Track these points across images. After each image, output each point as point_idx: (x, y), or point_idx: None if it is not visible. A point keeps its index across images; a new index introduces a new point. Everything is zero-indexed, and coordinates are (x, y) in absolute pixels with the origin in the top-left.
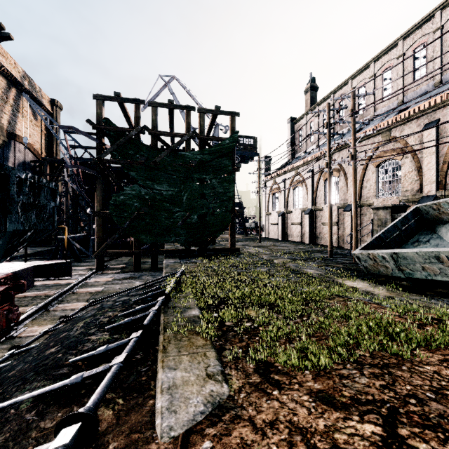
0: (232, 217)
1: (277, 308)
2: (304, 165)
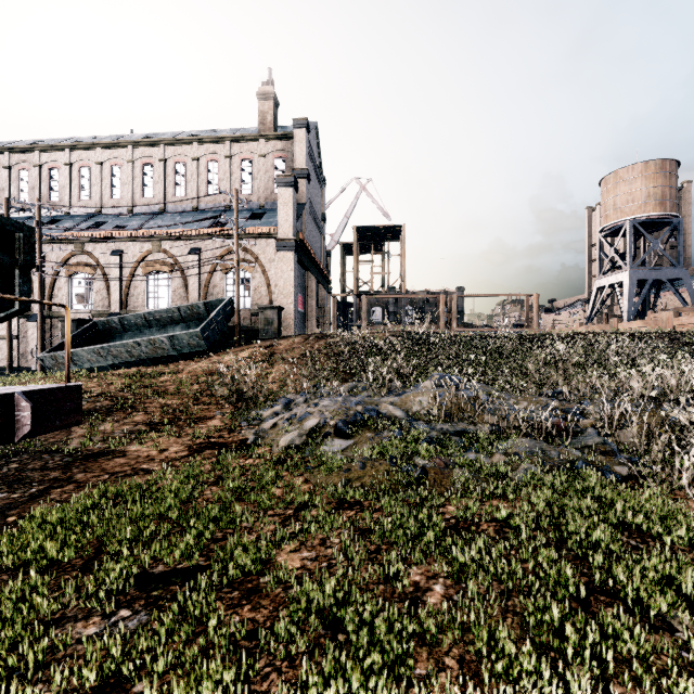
0: None
1: None
2: None
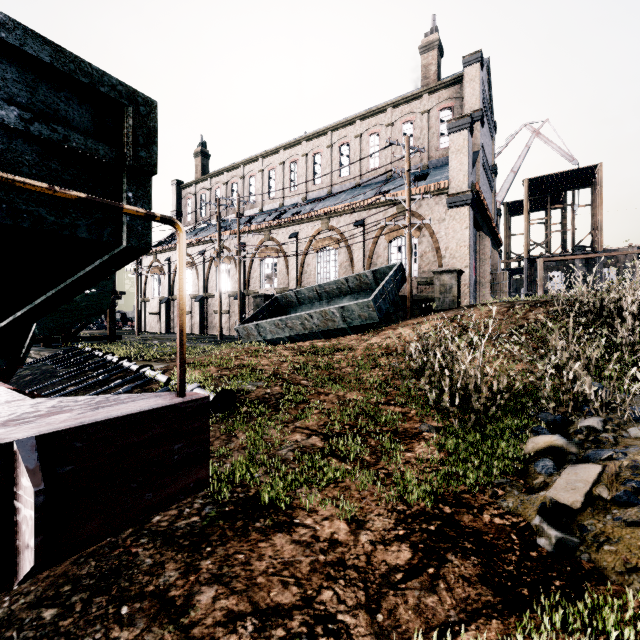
0: (113, 299)
1: None
2: (194, 246)
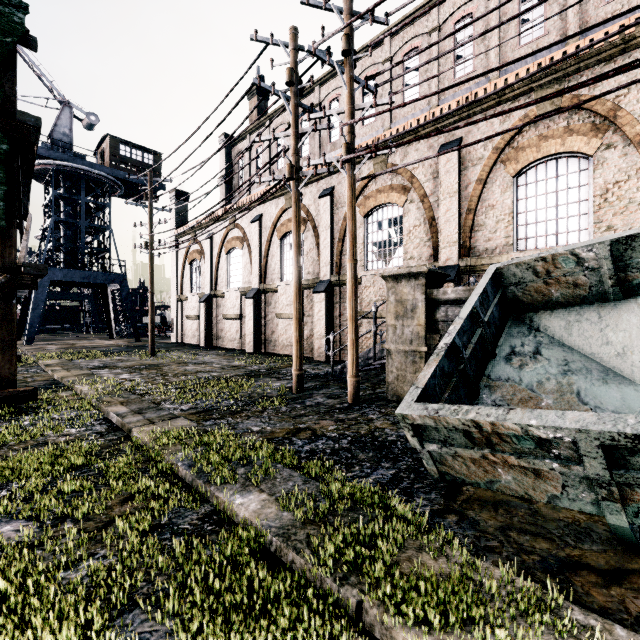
0: None
1: None
2: (245, 210)
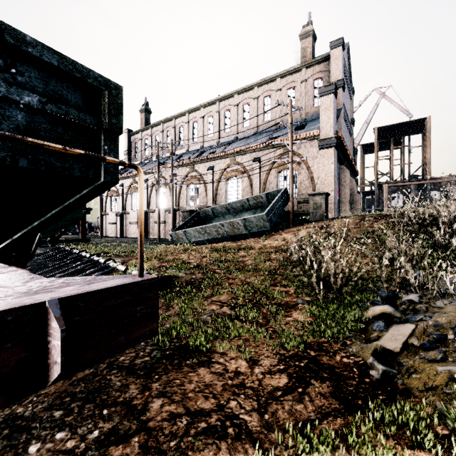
0: (84, 213)
1: (133, 252)
2: None
